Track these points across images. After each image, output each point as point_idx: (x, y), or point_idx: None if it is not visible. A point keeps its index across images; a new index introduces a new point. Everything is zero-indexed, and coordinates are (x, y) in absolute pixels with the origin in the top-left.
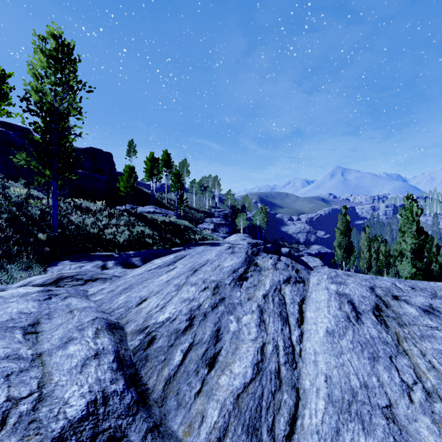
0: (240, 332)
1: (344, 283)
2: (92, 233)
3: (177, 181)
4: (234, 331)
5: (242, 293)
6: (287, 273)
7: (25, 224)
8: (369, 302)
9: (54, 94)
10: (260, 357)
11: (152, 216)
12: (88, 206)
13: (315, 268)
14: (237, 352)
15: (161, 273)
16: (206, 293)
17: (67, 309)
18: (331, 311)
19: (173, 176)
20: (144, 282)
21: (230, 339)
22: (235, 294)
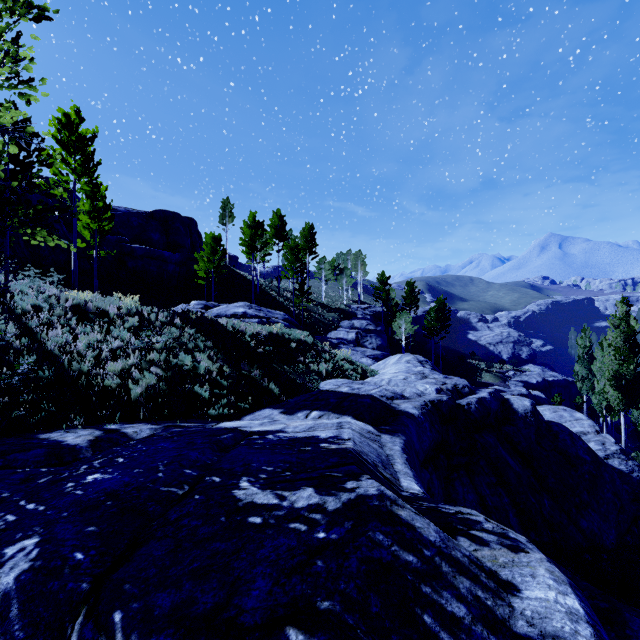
0: None
1: None
2: (78, 372)
3: (294, 260)
4: None
5: None
6: None
7: None
8: None
9: None
10: None
11: (235, 324)
12: (102, 306)
13: (583, 438)
14: None
15: None
16: None
17: None
18: None
19: (288, 251)
20: None
21: None
22: None
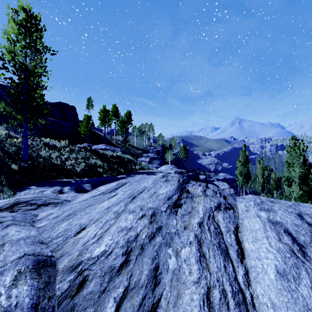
0: (180, 271)
1: (272, 210)
2: (56, 164)
3: (123, 127)
4: (173, 269)
5: (177, 221)
6: (216, 199)
7: (2, 157)
8: (305, 231)
9: (24, 56)
10: (207, 310)
11: (103, 152)
12: (54, 144)
13: (224, 190)
14: (180, 302)
15: (104, 199)
16: (143, 221)
17: (0, 241)
18: (271, 243)
19: (120, 123)
20: (87, 208)
21: (170, 281)
22: (172, 222)
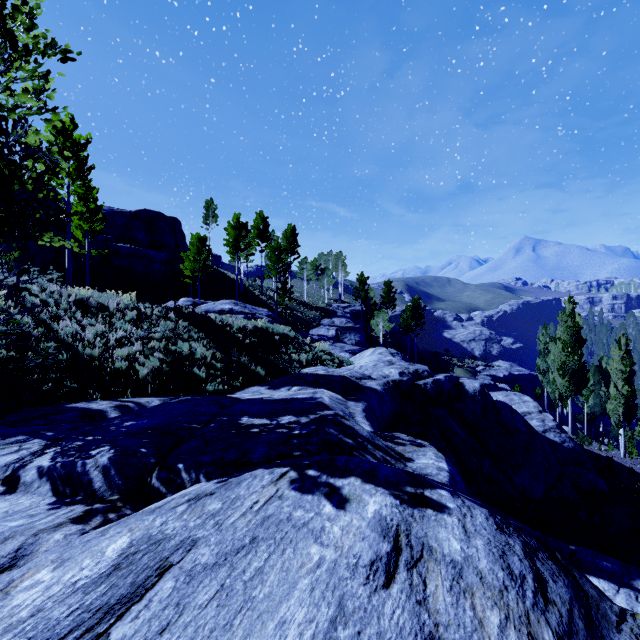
0: None
1: None
2: (90, 357)
3: (277, 260)
4: None
5: None
6: None
7: None
8: None
9: None
10: None
11: (223, 319)
12: (103, 301)
13: (527, 416)
14: None
15: None
16: None
17: None
18: None
19: (271, 251)
20: None
21: None
22: None
